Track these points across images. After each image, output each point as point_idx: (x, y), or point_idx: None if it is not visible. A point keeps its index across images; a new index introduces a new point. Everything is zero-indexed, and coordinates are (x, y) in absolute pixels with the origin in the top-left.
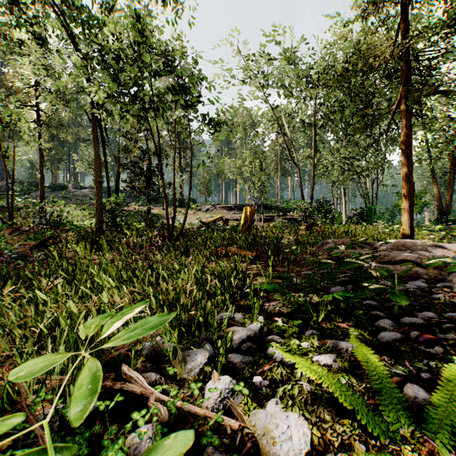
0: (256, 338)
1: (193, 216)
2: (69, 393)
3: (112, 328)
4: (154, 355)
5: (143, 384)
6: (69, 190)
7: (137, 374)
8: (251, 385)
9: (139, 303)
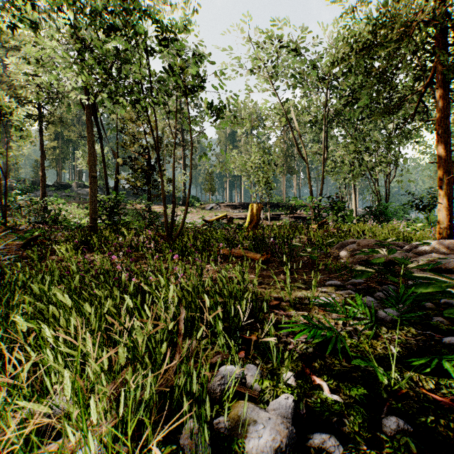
0: (292, 445)
1: (197, 214)
2: None
3: None
4: None
5: None
6: (73, 189)
7: None
8: None
9: None
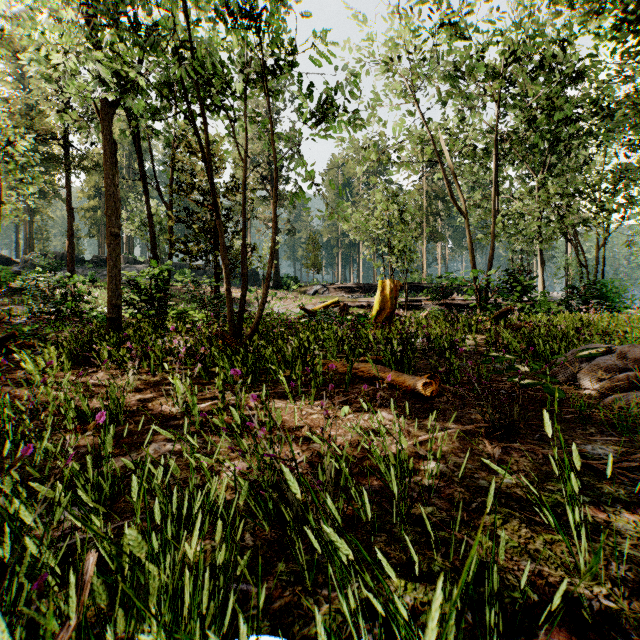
0: None
1: (293, 301)
2: None
3: None
4: None
5: None
6: None
7: None
8: None
9: None
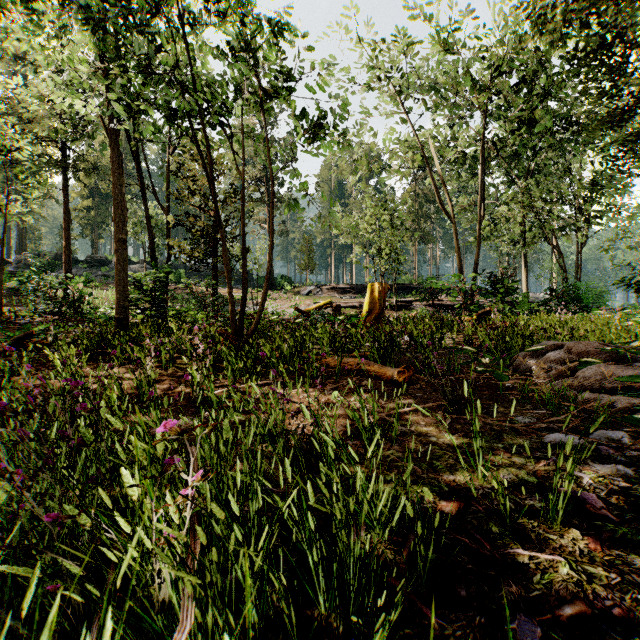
0: None
1: (287, 301)
2: None
3: None
4: None
5: None
6: (113, 266)
7: None
8: None
9: None
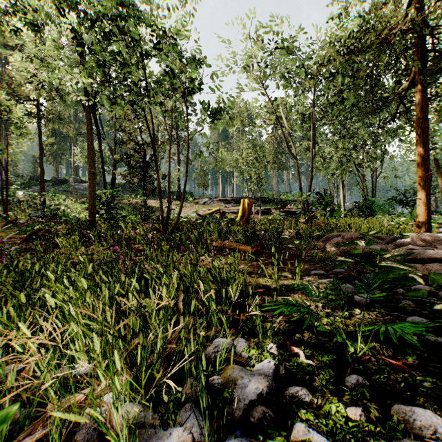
0: (271, 394)
1: (190, 209)
2: None
3: None
4: (97, 438)
5: None
6: (70, 184)
7: None
8: None
9: None
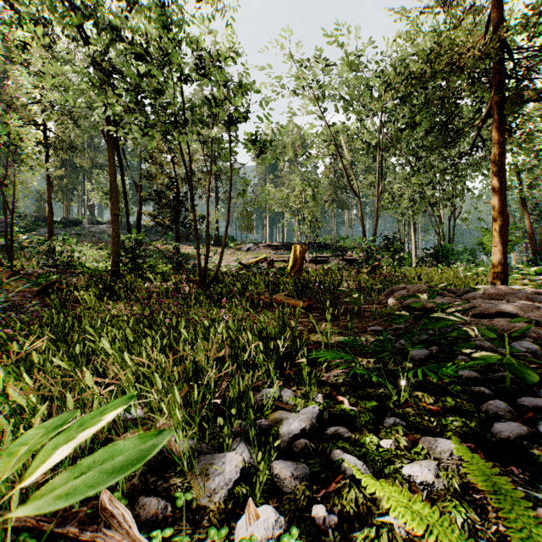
0: (314, 432)
1: (231, 256)
2: (15, 537)
3: (49, 461)
4: (161, 461)
5: (131, 529)
6: (84, 226)
7: (124, 508)
8: (310, 522)
9: (118, 400)
